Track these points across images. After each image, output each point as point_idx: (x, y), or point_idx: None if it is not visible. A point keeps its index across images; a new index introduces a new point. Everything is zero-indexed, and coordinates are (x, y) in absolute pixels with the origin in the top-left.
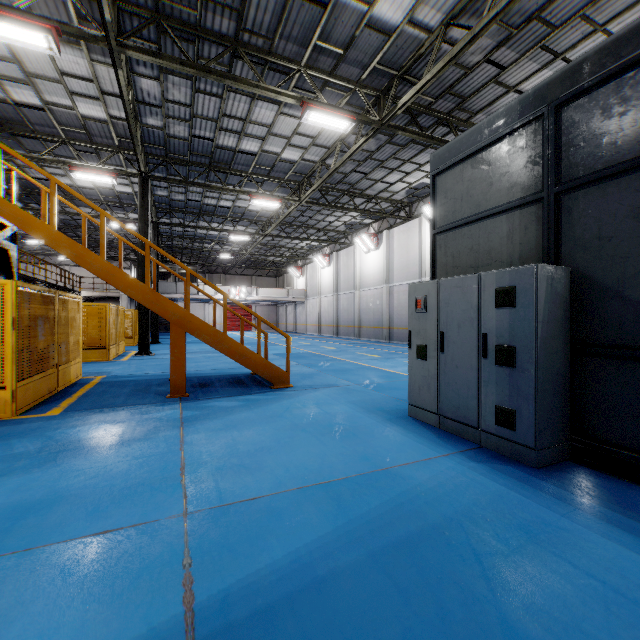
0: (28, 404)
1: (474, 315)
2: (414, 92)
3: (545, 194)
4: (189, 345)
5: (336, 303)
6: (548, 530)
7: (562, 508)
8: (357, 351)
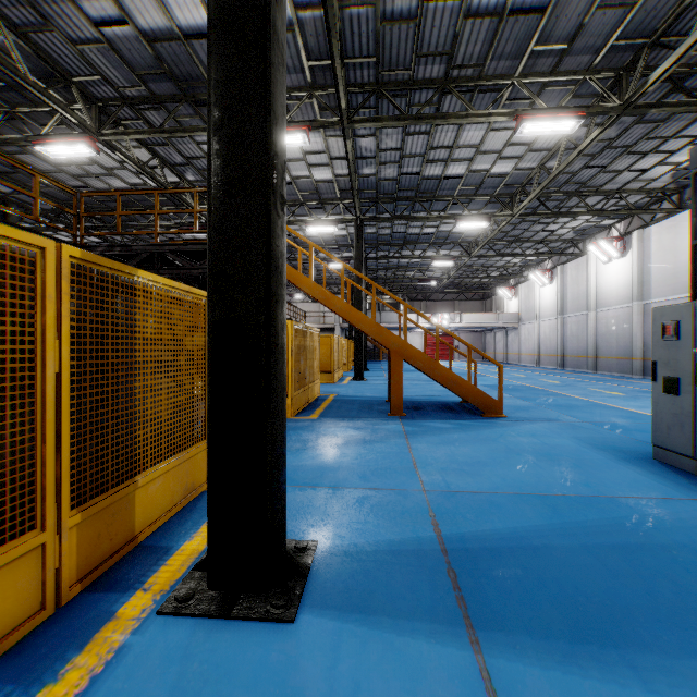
0: (297, 409)
1: None
2: (673, 59)
3: None
4: None
5: (561, 328)
6: None
7: None
8: (590, 387)
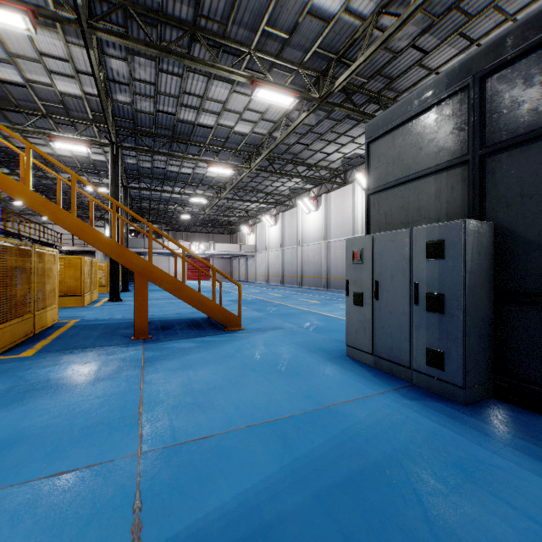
0: (5, 346)
1: (406, 266)
2: (349, 72)
3: (470, 157)
4: (155, 292)
5: (281, 256)
6: (482, 468)
7: (492, 445)
8: (300, 297)
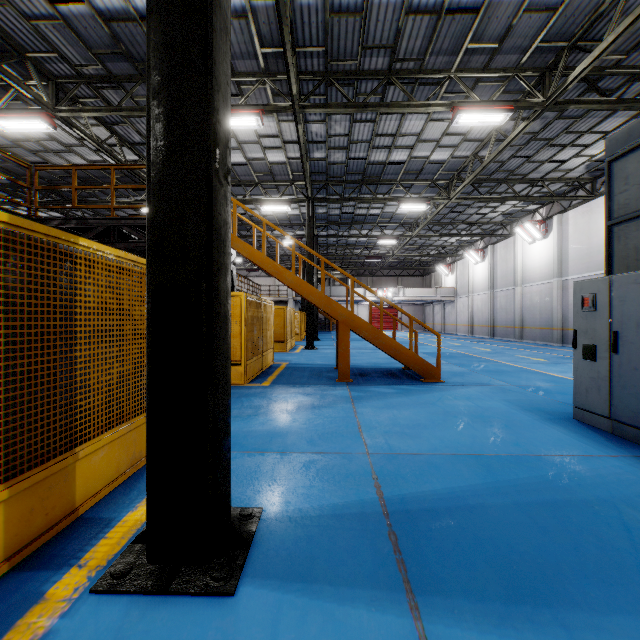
0: (250, 377)
1: None
2: (590, 61)
3: None
4: None
5: (491, 301)
6: None
7: None
8: (517, 354)
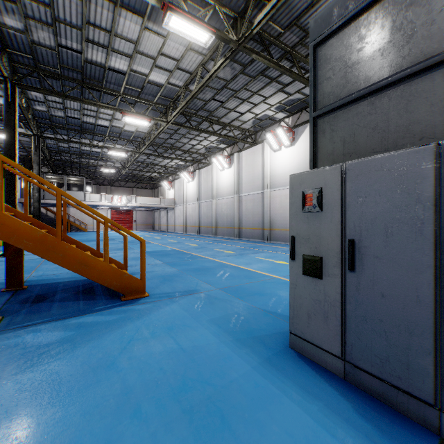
0: None
1: (425, 214)
2: (270, 8)
3: None
4: None
5: (198, 209)
6: None
7: None
8: (215, 247)
